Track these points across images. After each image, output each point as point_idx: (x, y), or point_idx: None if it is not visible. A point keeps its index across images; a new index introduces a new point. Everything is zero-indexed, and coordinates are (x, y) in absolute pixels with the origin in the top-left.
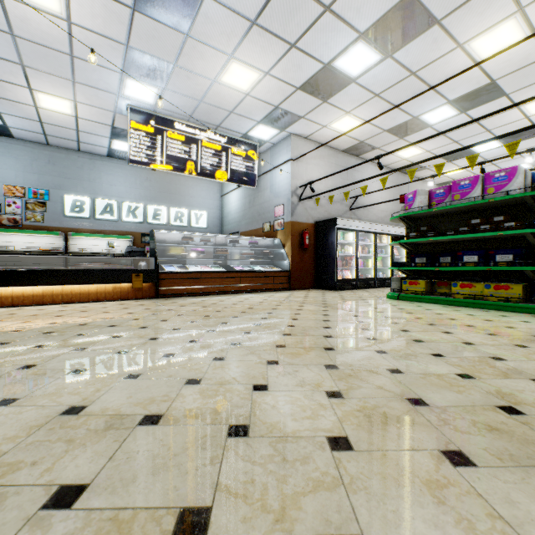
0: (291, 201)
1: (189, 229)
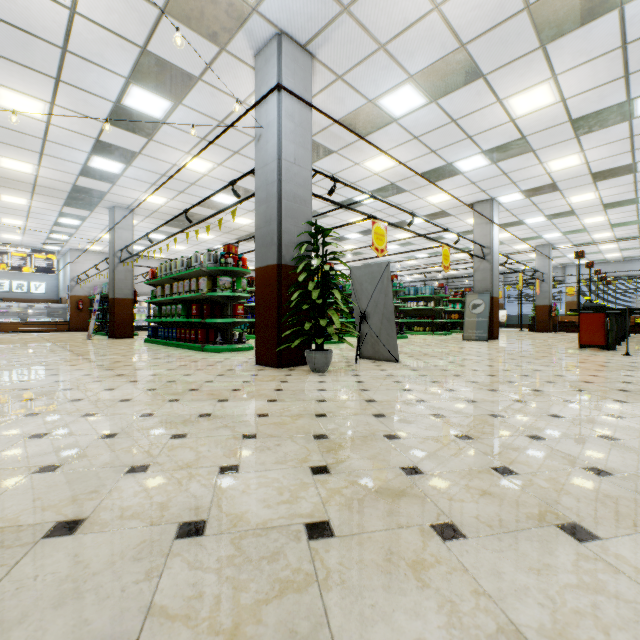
0: (70, 285)
1: (30, 294)
